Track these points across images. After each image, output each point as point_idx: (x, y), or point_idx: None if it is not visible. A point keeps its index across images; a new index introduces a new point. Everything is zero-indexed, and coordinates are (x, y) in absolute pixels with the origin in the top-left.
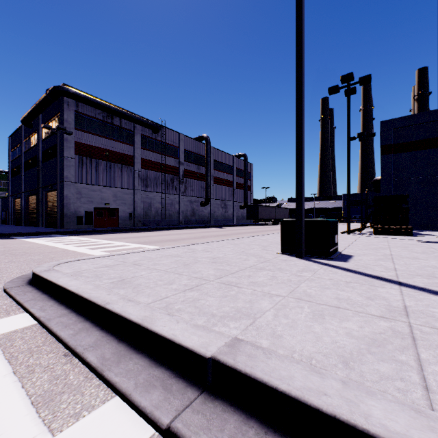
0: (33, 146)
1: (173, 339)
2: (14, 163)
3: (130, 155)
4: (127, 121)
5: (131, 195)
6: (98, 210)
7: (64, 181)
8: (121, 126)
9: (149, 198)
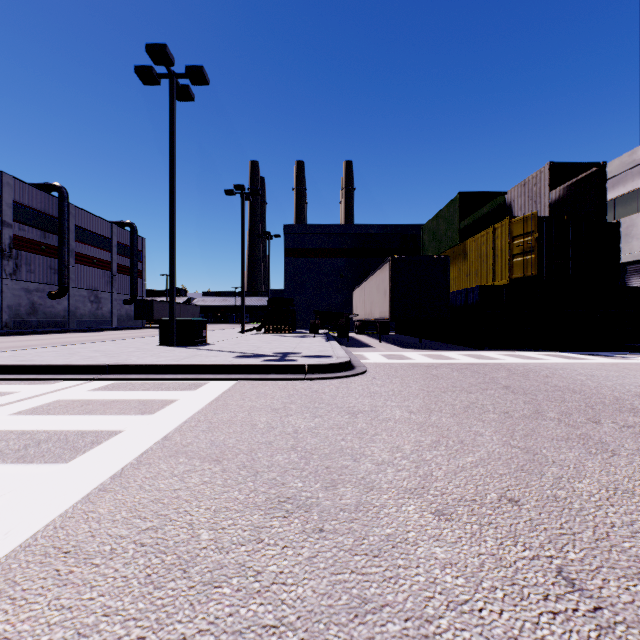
0: None
1: (89, 364)
2: None
3: None
4: None
5: None
6: None
7: None
8: None
9: None
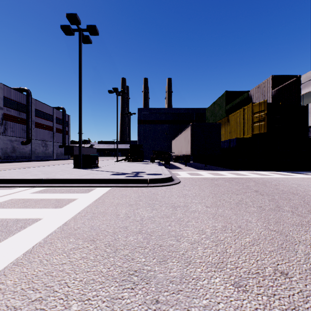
0: None
1: (33, 178)
2: None
3: None
4: None
5: None
6: None
7: None
8: None
9: None
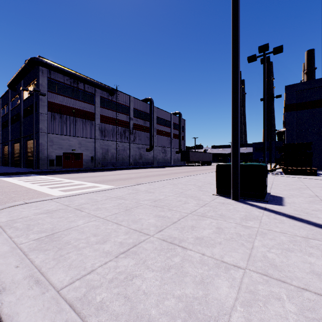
0: (17, 105)
1: None
2: (3, 118)
3: (91, 112)
4: (89, 86)
5: (92, 143)
6: (66, 154)
7: (39, 131)
8: (85, 90)
9: (106, 145)
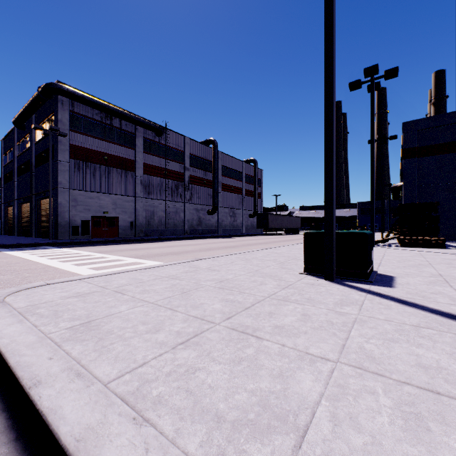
0: (26, 149)
1: None
2: (7, 168)
3: (131, 160)
4: (128, 123)
5: (132, 203)
6: (95, 219)
7: (58, 187)
8: (121, 128)
9: (152, 206)
